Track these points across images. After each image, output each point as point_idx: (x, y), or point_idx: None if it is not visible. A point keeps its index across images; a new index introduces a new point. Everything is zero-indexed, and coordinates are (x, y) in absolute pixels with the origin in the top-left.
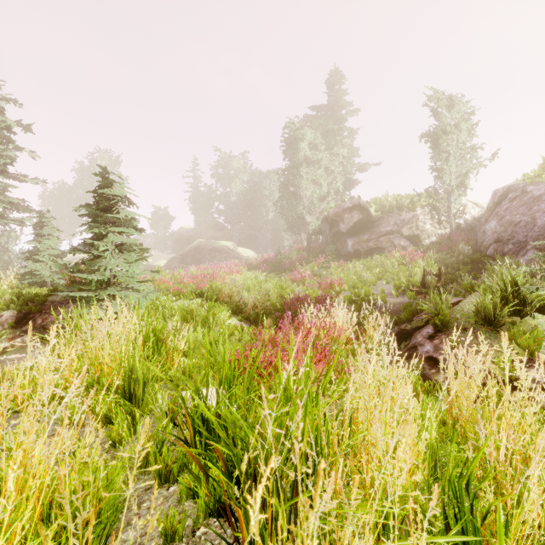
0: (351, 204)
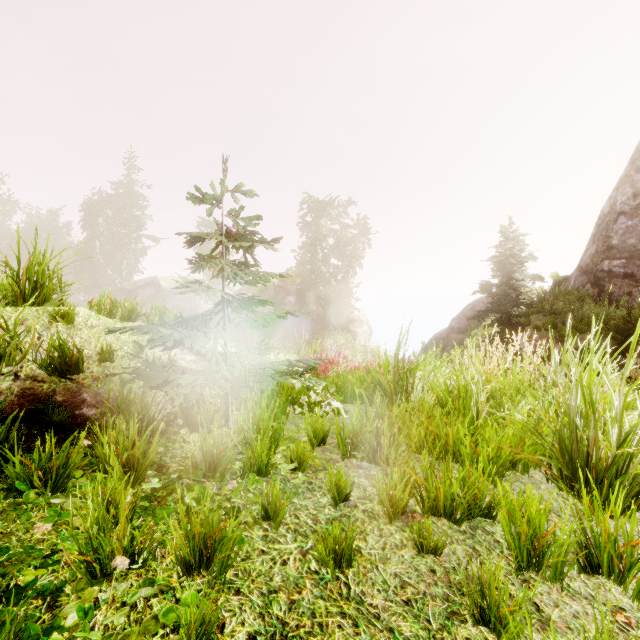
0: (145, 282)
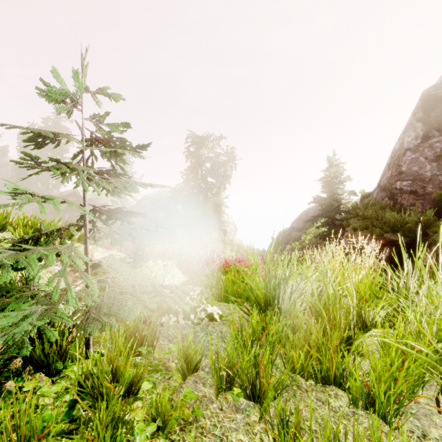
0: (68, 193)
